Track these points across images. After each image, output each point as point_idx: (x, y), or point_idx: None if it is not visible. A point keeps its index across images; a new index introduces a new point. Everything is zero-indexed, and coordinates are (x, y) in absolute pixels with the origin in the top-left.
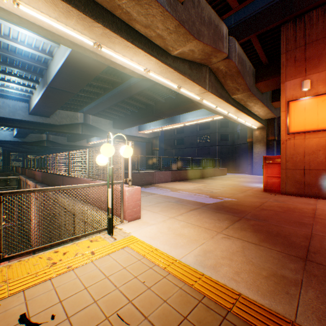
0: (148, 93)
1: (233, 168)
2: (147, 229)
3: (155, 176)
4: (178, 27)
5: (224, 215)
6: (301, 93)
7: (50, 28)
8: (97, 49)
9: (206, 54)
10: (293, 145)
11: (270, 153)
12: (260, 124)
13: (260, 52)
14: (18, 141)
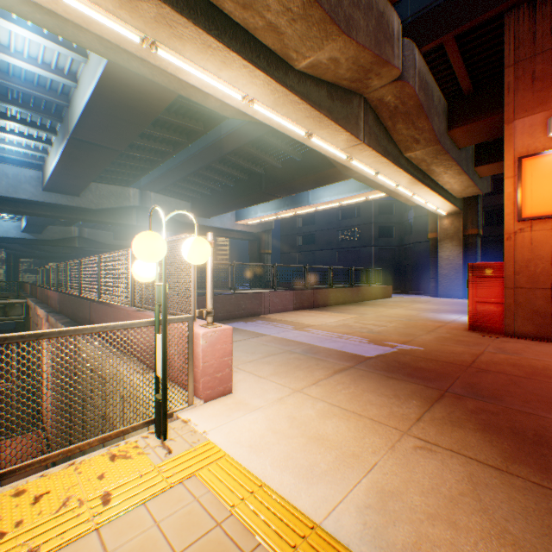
0: (253, 151)
1: (400, 285)
2: (244, 422)
3: (264, 300)
4: (309, 6)
5: (406, 384)
6: (546, 141)
7: (52, 5)
8: (150, 53)
9: (361, 68)
10: (530, 242)
11: (469, 258)
12: (453, 207)
13: (459, 70)
14: (30, 238)
